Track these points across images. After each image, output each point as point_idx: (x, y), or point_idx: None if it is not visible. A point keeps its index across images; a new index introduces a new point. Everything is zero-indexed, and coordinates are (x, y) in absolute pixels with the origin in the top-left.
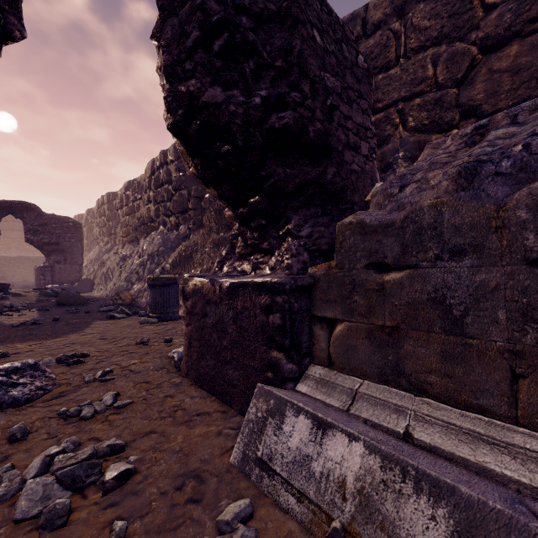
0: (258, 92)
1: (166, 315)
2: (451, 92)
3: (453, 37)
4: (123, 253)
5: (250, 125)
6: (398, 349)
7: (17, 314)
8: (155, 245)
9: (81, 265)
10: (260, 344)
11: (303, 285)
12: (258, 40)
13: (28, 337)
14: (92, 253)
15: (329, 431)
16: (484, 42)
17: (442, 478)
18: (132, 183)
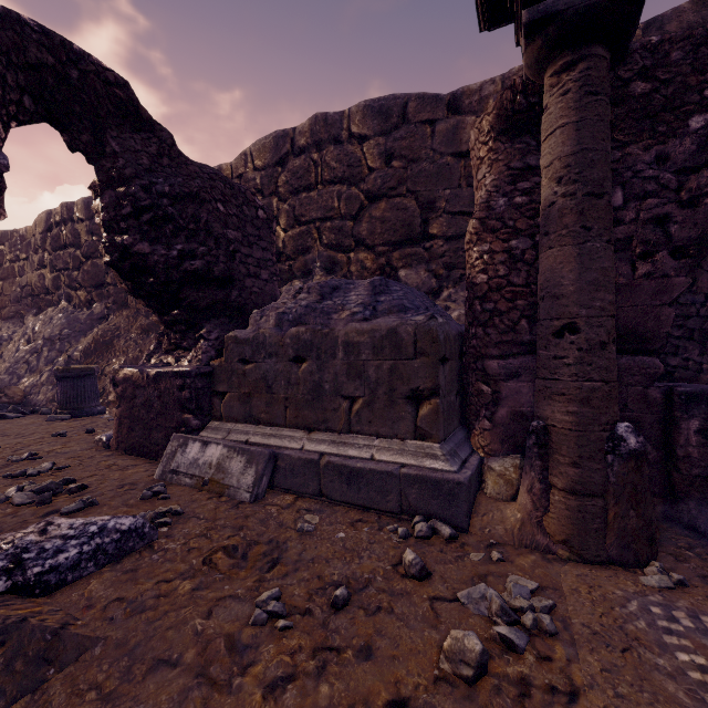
0: (176, 246)
1: (81, 411)
2: (348, 225)
3: (351, 182)
4: None
5: (170, 268)
6: (251, 404)
7: None
8: (55, 326)
9: None
10: (177, 411)
11: (204, 372)
12: (176, 211)
13: None
14: None
15: (209, 445)
16: (367, 194)
17: (247, 447)
18: (10, 235)
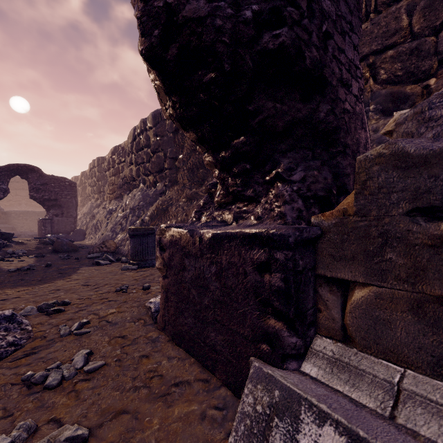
0: (248, 6)
1: (145, 262)
2: (430, 40)
3: None
4: (110, 207)
5: (240, 45)
6: None
7: (17, 260)
8: (136, 200)
9: (76, 217)
10: (251, 308)
11: (309, 237)
12: None
13: (19, 283)
14: (85, 208)
15: None
16: None
17: None
18: (117, 148)
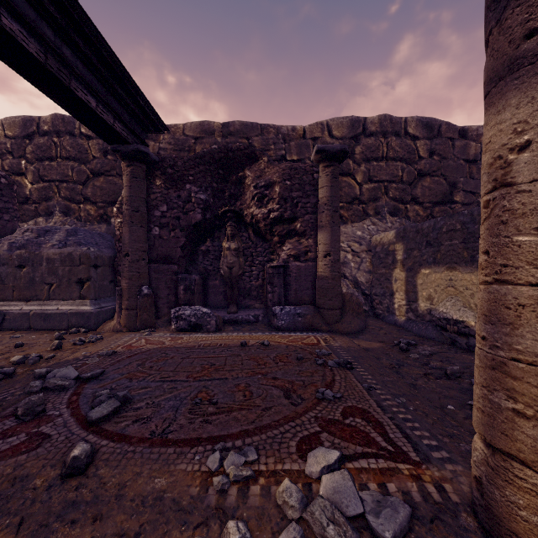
0: None
1: None
2: (79, 188)
3: (81, 161)
4: None
5: None
6: None
7: None
8: None
9: None
10: None
11: None
12: None
13: None
14: None
15: None
16: (92, 171)
17: None
18: None
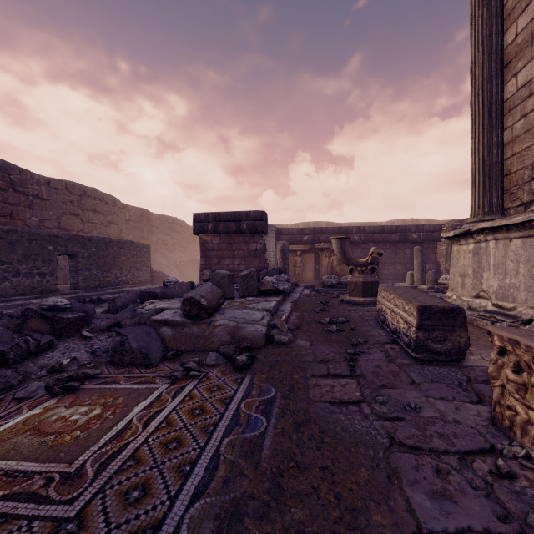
0: None
1: None
2: None
3: None
4: None
5: None
6: None
7: None
8: None
9: None
10: None
11: None
12: None
13: None
14: None
15: None
16: None
17: None
18: (370, 224)
